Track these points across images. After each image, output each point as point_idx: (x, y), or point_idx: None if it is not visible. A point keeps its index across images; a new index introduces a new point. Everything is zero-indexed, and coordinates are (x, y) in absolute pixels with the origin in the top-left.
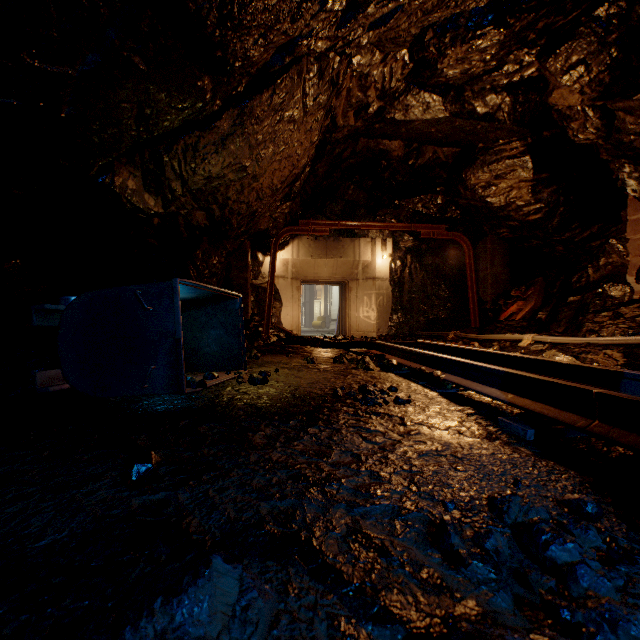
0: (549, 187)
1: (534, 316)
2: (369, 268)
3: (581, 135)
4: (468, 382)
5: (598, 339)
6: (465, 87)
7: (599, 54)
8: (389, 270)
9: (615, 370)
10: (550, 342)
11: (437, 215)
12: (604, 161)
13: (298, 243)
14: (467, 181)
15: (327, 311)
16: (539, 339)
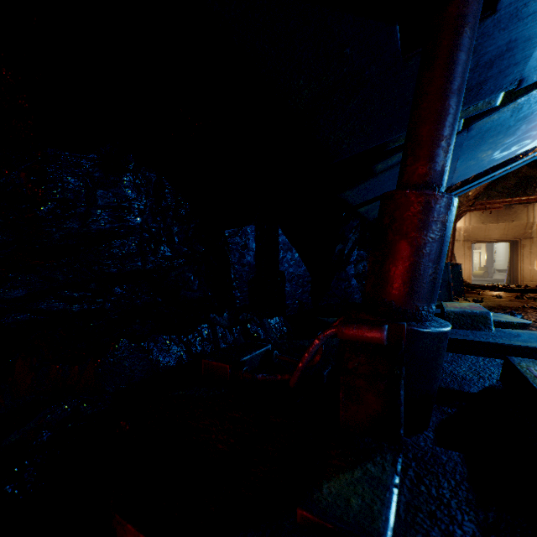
0: None
1: None
2: None
3: None
4: None
5: None
6: None
7: None
8: None
9: None
10: None
11: None
12: None
13: (469, 214)
14: None
15: (488, 261)
16: None
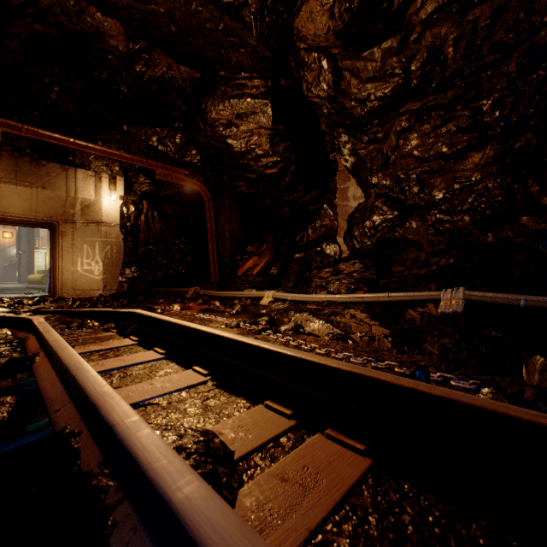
0: (285, 142)
1: (268, 271)
2: (92, 209)
3: (315, 90)
4: None
5: (337, 296)
6: None
7: None
8: (120, 215)
9: None
10: (291, 300)
11: (176, 156)
12: (323, 132)
13: None
14: (208, 113)
15: None
16: (280, 296)
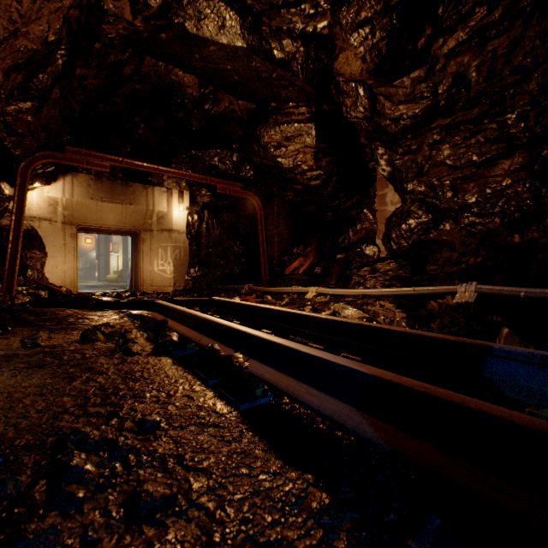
0: (327, 157)
1: (312, 270)
2: (165, 219)
3: (353, 112)
4: (291, 382)
5: (370, 291)
6: (263, 18)
7: (383, 17)
8: (186, 223)
9: (478, 344)
10: (332, 294)
11: (233, 172)
12: (363, 144)
13: (72, 180)
14: (261, 138)
15: (126, 265)
16: (322, 291)
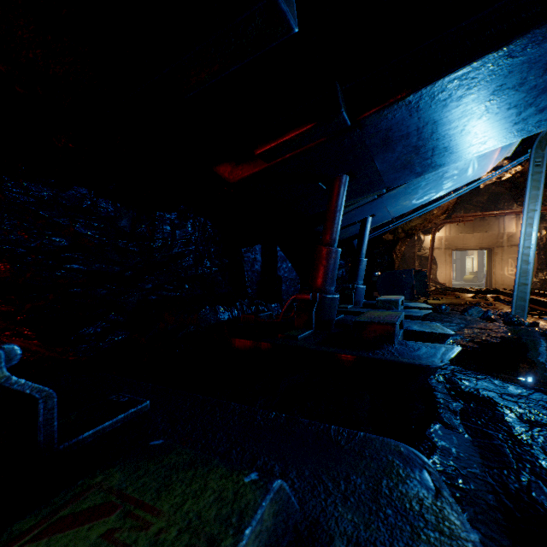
0: None
1: None
2: (513, 237)
3: None
4: None
5: None
6: None
7: None
8: None
9: None
10: None
11: None
12: None
13: (449, 225)
14: None
15: (480, 266)
16: None
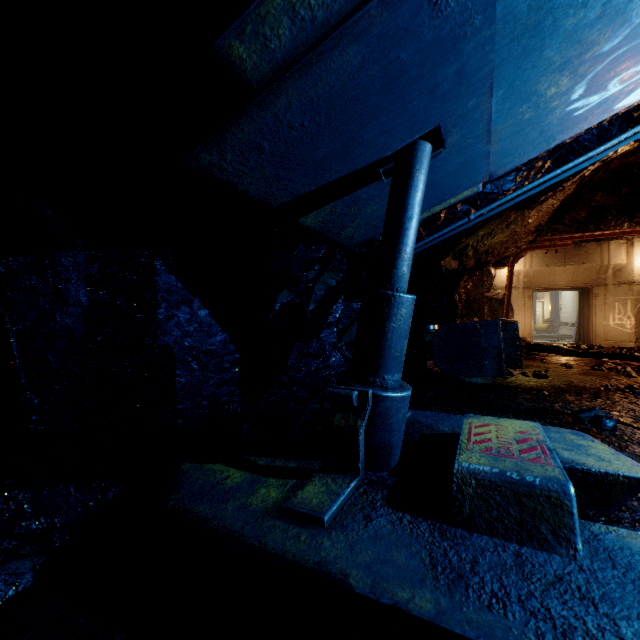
0: None
1: None
2: (622, 272)
3: None
4: None
5: None
6: None
7: None
8: None
9: None
10: None
11: None
12: None
13: (530, 254)
14: None
15: (553, 313)
16: None
